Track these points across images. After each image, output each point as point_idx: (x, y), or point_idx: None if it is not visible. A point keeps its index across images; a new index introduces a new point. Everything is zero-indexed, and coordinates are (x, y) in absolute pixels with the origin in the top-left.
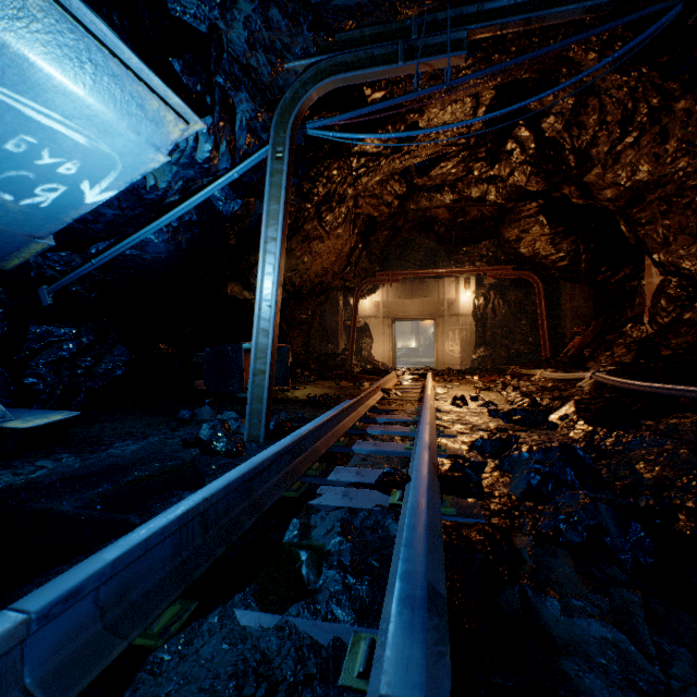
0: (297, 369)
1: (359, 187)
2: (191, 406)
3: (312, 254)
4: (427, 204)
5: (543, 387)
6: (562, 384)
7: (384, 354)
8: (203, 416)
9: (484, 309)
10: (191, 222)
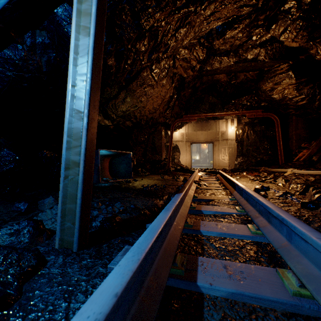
0: (139, 168)
1: (179, 39)
2: (50, 195)
3: (146, 96)
4: (218, 65)
5: (308, 180)
6: None
7: (186, 161)
8: (44, 207)
9: (241, 136)
10: (44, 44)
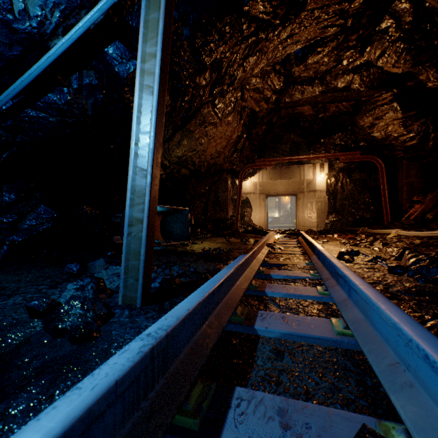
0: (198, 229)
1: (247, 69)
2: (96, 258)
3: (207, 137)
4: (299, 96)
5: (412, 243)
6: (433, 241)
7: (260, 219)
8: (95, 269)
9: (334, 186)
10: (91, 86)
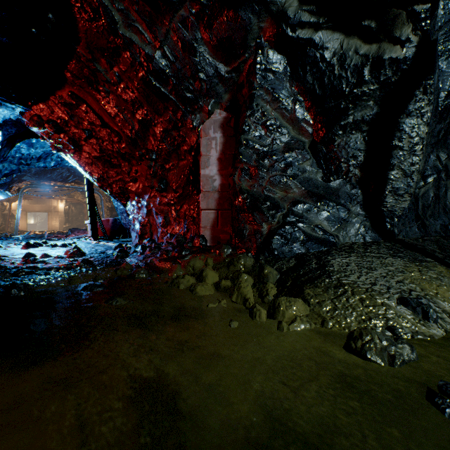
0: None
1: None
2: None
3: None
4: None
5: None
6: None
7: (23, 226)
8: None
9: (69, 210)
10: None
